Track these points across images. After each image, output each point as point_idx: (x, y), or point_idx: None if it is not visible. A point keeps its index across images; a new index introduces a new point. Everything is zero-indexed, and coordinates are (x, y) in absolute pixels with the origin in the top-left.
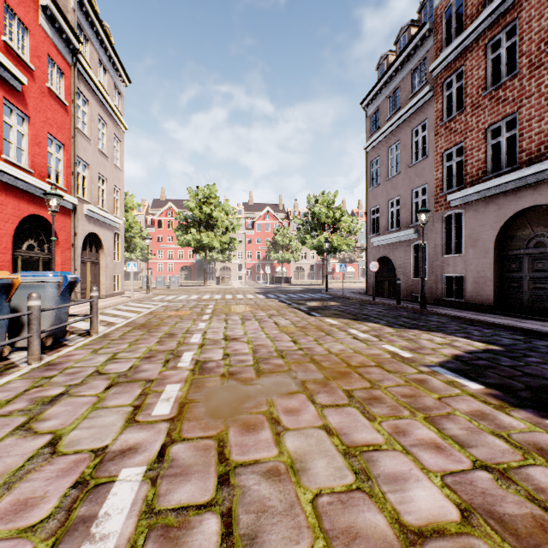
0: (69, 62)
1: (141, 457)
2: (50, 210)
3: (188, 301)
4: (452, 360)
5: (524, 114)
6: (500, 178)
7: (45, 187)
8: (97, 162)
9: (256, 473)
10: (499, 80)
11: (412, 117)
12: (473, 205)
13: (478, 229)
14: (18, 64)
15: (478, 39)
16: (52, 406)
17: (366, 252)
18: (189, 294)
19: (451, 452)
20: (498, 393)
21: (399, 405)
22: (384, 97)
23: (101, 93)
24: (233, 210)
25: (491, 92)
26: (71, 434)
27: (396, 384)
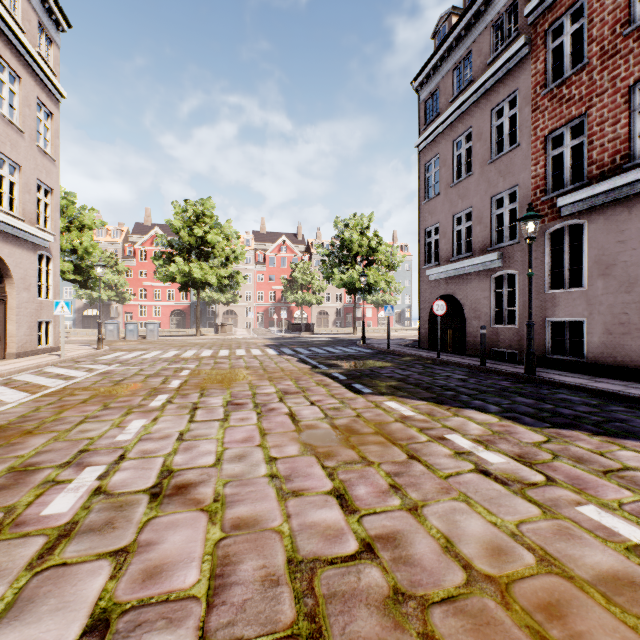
0: None
1: None
2: None
3: (154, 363)
4: None
5: None
6: None
7: None
8: None
9: None
10: None
11: (492, 91)
12: (605, 211)
13: (614, 248)
14: None
15: None
16: None
17: (419, 289)
18: (166, 350)
19: None
20: None
21: None
22: (447, 69)
23: (4, 21)
24: (236, 234)
25: None
26: None
27: None
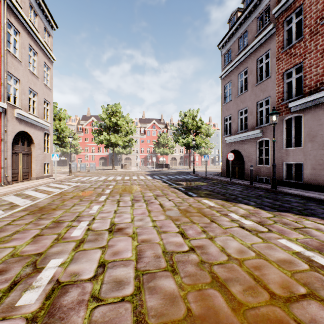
0: None
1: None
2: None
3: (96, 182)
4: None
5: None
6: None
7: None
8: (27, 79)
9: None
10: None
11: (257, 50)
12: (312, 109)
13: (316, 128)
14: None
15: None
16: None
17: (221, 147)
18: (100, 176)
19: None
20: None
21: None
22: (235, 39)
23: (31, 29)
24: (131, 120)
25: None
26: None
27: None
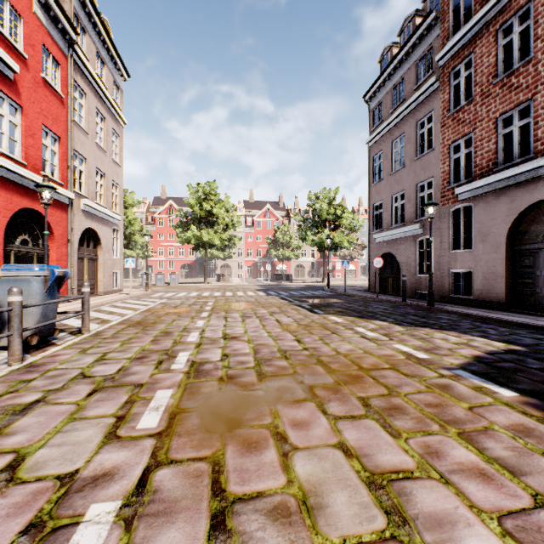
0: (65, 52)
1: (117, 487)
2: (42, 202)
3: (188, 298)
4: (474, 361)
5: (539, 101)
6: (513, 169)
7: (39, 180)
8: (94, 156)
9: (259, 511)
10: (510, 67)
11: (417, 109)
12: (483, 198)
13: (488, 223)
14: (10, 52)
15: (488, 25)
16: (23, 416)
17: (369, 248)
18: (189, 292)
19: (502, 482)
20: (537, 402)
21: (425, 417)
22: (388, 89)
23: (99, 86)
24: (233, 207)
25: (503, 80)
26: (37, 454)
27: (416, 390)
